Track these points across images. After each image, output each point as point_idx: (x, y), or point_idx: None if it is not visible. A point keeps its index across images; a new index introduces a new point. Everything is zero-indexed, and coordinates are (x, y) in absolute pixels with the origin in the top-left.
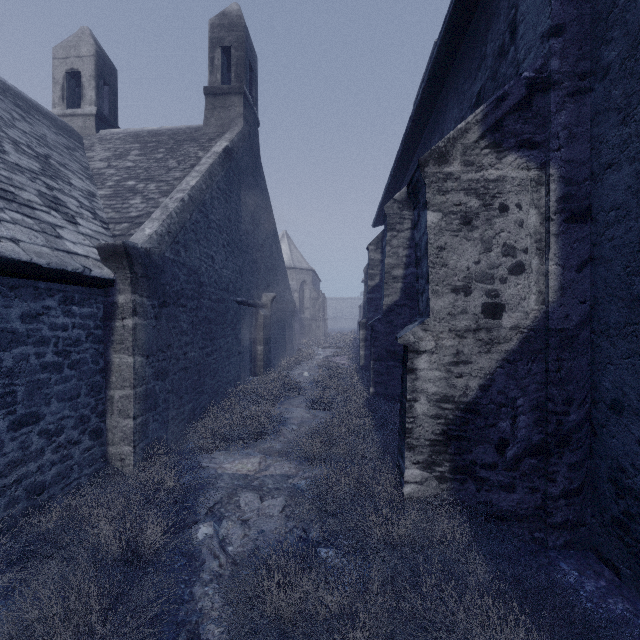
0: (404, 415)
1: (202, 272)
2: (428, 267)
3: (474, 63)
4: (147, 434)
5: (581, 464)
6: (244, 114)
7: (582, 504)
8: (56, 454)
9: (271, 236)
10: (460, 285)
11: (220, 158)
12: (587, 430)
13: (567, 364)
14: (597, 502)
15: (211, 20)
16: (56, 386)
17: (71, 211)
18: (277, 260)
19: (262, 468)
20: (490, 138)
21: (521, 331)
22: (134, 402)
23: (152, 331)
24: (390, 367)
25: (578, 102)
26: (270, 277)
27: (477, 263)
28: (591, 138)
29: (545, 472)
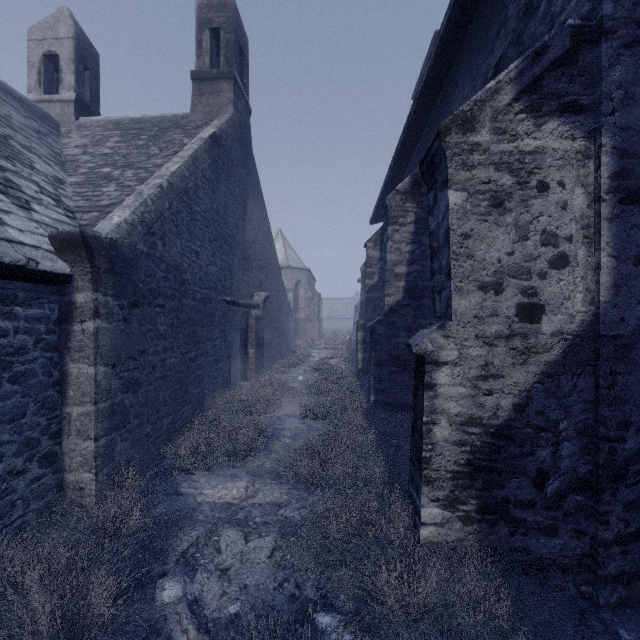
0: (420, 440)
1: (184, 268)
2: (450, 259)
3: (491, 31)
4: (113, 457)
5: (639, 502)
6: (234, 101)
7: None
8: None
9: (264, 232)
10: (489, 281)
11: (206, 144)
12: None
13: (622, 379)
14: None
15: None
16: None
17: (26, 196)
18: (270, 258)
19: (249, 494)
20: (526, 100)
21: (564, 338)
22: (96, 420)
23: (120, 336)
24: (392, 373)
25: (636, 55)
26: (263, 276)
27: (510, 254)
28: None
29: (594, 512)
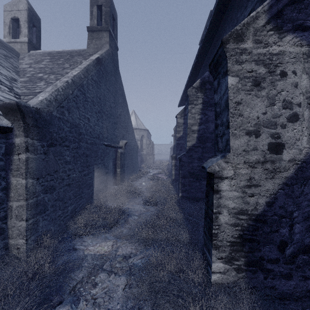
0: (211, 223)
1: (81, 126)
2: (229, 116)
3: None
4: (37, 229)
5: None
6: (109, 42)
7: None
8: None
9: (125, 110)
10: (252, 129)
11: (94, 62)
12: None
13: None
14: None
15: None
16: None
17: None
18: (128, 123)
19: (114, 249)
20: (274, 23)
21: (296, 163)
22: (26, 210)
23: (41, 162)
24: (190, 181)
25: None
26: (124, 132)
27: (264, 114)
28: None
29: None
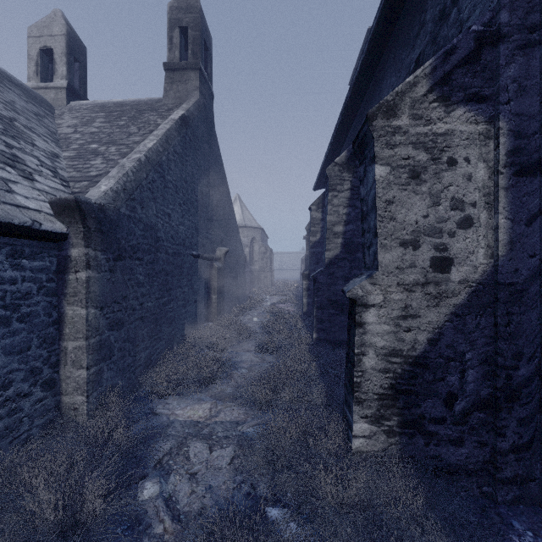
0: (352, 368)
1: (159, 228)
2: (376, 221)
3: (412, 31)
4: (101, 383)
5: (531, 419)
6: (200, 87)
7: (532, 459)
8: (3, 408)
9: (224, 197)
10: (408, 239)
11: (177, 124)
12: (537, 385)
13: (516, 318)
14: None
15: (170, 3)
16: (3, 340)
17: (29, 168)
18: (230, 219)
19: (213, 414)
20: (438, 92)
21: (469, 285)
22: (87, 353)
23: (106, 283)
24: (331, 315)
25: (527, 55)
26: (223, 234)
27: (425, 217)
28: (541, 91)
29: (494, 426)
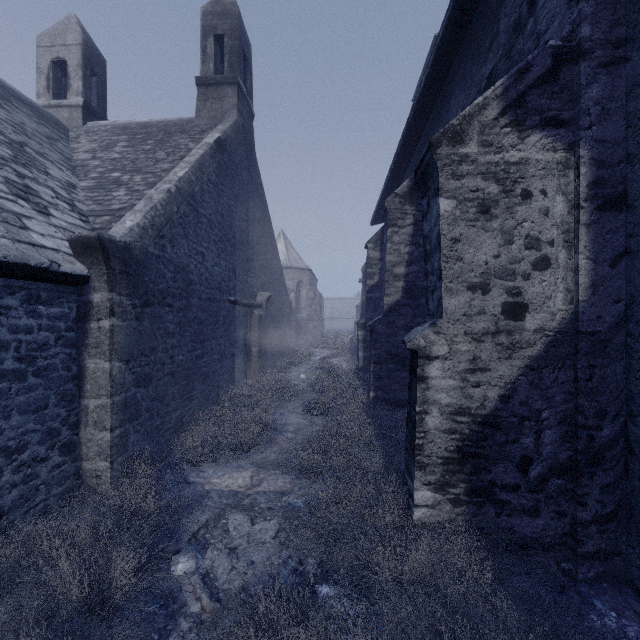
0: (413, 429)
1: (191, 269)
2: (441, 261)
3: (484, 43)
4: (127, 447)
5: (615, 485)
6: (238, 105)
7: (616, 531)
8: (18, 474)
9: (266, 234)
10: (477, 282)
11: (211, 149)
12: (622, 447)
13: (599, 372)
14: (635, 530)
15: (203, 7)
16: (18, 397)
17: (44, 201)
18: (273, 258)
19: (254, 483)
20: (511, 115)
21: (546, 334)
22: (111, 412)
23: (133, 333)
24: (391, 370)
25: (612, 74)
26: (265, 276)
27: (496, 257)
28: (627, 114)
29: (574, 494)
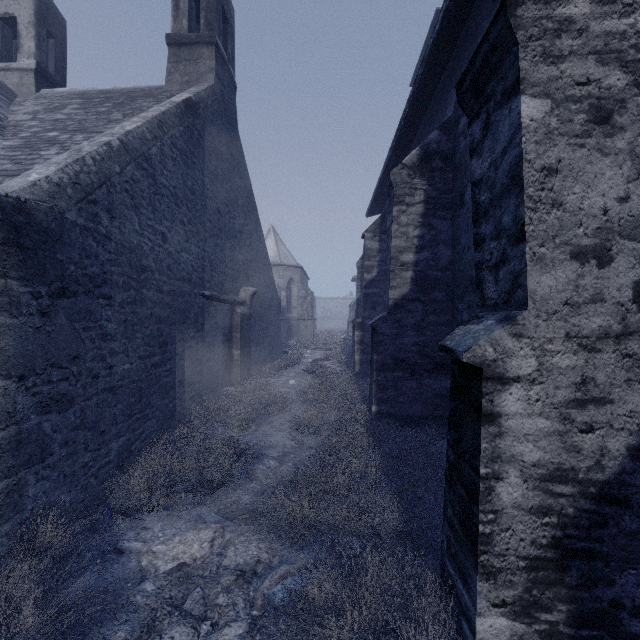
0: (471, 503)
1: (145, 252)
2: (523, 208)
3: None
4: (21, 505)
5: None
6: (216, 69)
7: None
8: None
9: (251, 222)
10: (589, 244)
11: (178, 108)
12: None
13: None
14: None
15: None
16: None
17: None
18: (259, 251)
19: (215, 551)
20: None
21: None
22: None
23: (33, 335)
24: (397, 379)
25: None
26: (250, 269)
27: (623, 200)
28: None
29: None
